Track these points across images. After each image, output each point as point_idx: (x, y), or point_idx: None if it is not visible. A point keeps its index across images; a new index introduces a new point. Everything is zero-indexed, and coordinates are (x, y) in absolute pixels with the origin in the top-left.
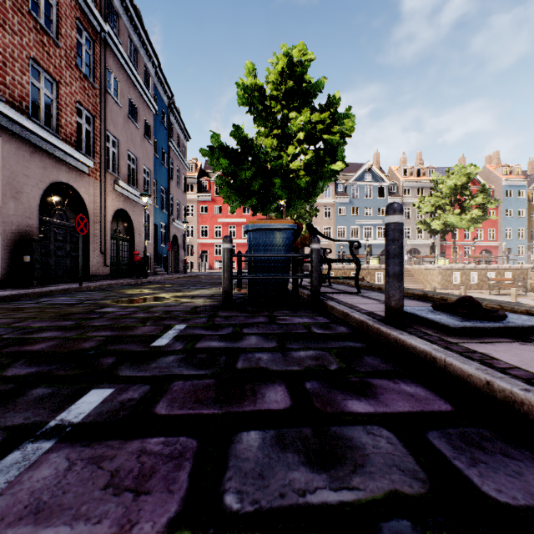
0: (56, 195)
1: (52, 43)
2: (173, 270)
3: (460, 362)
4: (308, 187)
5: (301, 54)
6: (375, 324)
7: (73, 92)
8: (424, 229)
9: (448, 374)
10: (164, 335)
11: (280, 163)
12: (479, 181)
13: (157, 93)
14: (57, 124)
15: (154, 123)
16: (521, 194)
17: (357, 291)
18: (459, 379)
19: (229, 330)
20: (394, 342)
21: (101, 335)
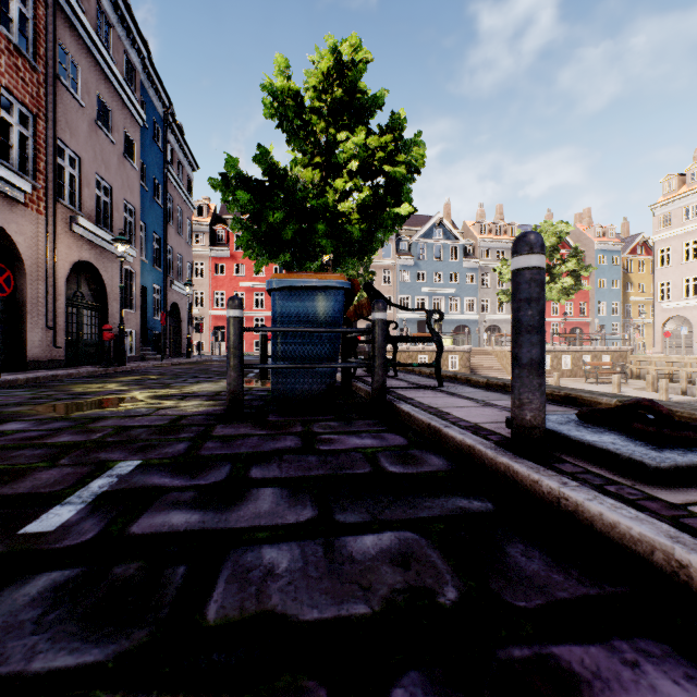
0: None
1: None
2: (172, 353)
3: None
4: (363, 239)
5: (354, 51)
6: (502, 458)
7: None
8: (506, 300)
9: None
10: (75, 495)
11: (325, 203)
12: (569, 243)
13: (146, 97)
14: None
15: (142, 139)
16: (615, 261)
17: (438, 385)
18: None
19: (223, 474)
20: (550, 501)
21: None
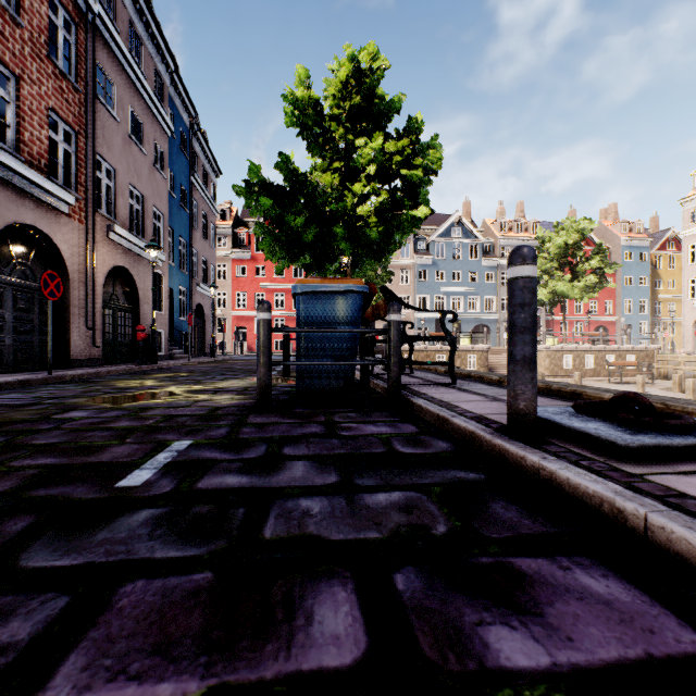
0: (16, 243)
1: (8, 19)
2: (197, 353)
3: (683, 526)
4: (380, 241)
5: (372, 59)
6: (496, 440)
7: (44, 94)
8: None
9: (654, 544)
10: (148, 463)
11: (344, 207)
12: (593, 240)
13: (173, 109)
14: (17, 139)
15: (170, 149)
16: (643, 258)
17: (451, 382)
18: (682, 558)
19: (261, 451)
20: (532, 472)
21: (35, 464)
